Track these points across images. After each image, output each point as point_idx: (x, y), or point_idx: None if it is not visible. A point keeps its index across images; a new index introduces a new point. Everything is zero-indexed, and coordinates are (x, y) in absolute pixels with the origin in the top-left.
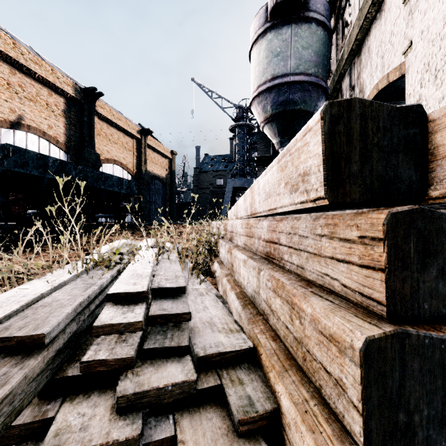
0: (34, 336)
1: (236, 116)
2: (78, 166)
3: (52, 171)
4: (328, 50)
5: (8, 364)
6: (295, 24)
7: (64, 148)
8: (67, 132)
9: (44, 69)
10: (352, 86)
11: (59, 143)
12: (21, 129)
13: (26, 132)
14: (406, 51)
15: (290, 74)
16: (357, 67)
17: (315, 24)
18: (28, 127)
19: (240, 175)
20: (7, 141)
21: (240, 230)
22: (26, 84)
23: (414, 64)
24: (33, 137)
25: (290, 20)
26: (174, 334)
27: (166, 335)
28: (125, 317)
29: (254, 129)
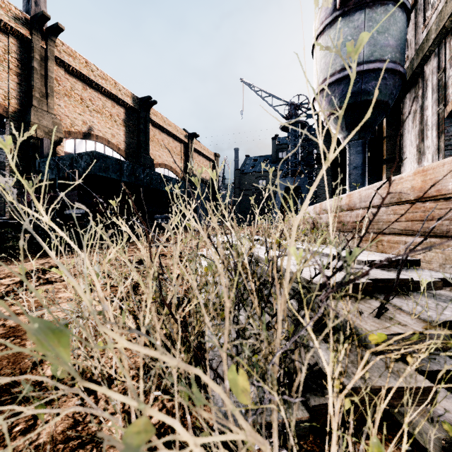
0: (405, 280)
1: (288, 113)
2: (145, 169)
3: (126, 174)
4: (406, 32)
5: (410, 299)
6: (369, 9)
7: (124, 154)
8: (127, 140)
9: (109, 83)
10: (443, 67)
11: (120, 151)
12: (91, 139)
13: (94, 141)
14: None
15: (363, 62)
16: (450, 46)
17: (392, 5)
18: (96, 136)
19: (291, 175)
20: (80, 151)
21: (387, 217)
22: (95, 98)
23: None
24: (99, 146)
25: (363, 5)
26: (449, 299)
27: (443, 299)
28: (416, 278)
29: (307, 126)
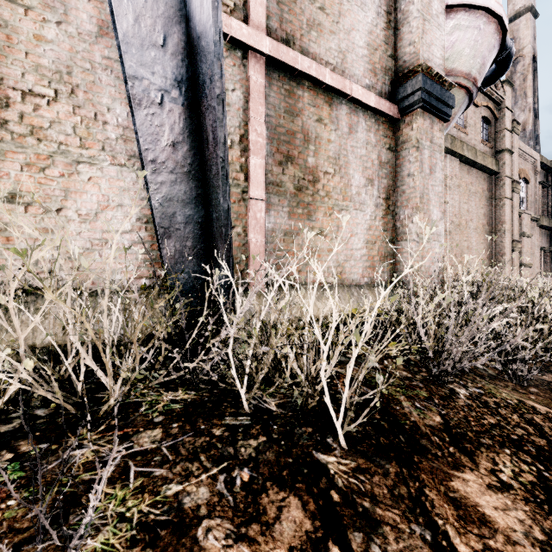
0: None
1: None
2: None
3: None
4: None
5: None
6: None
7: None
8: None
9: None
10: None
11: None
12: None
13: None
14: (445, 202)
15: None
16: None
17: None
18: None
19: None
20: None
21: None
22: None
23: (449, 213)
24: None
25: None
26: None
27: None
28: None
29: None
